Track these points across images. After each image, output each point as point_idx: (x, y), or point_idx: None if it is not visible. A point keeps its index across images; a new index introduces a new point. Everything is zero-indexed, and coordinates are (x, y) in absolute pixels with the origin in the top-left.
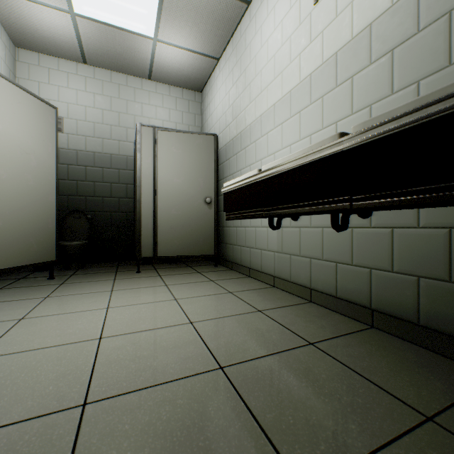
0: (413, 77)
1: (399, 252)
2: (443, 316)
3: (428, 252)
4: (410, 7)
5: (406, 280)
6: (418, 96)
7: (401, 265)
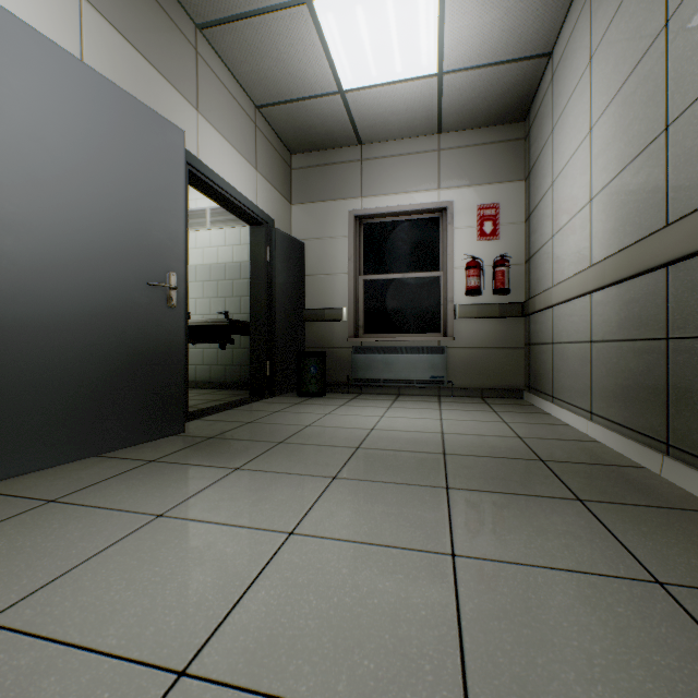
0: (210, 296)
1: (206, 358)
2: (217, 377)
3: (214, 357)
4: (209, 270)
5: (208, 368)
6: (211, 303)
7: (207, 362)
